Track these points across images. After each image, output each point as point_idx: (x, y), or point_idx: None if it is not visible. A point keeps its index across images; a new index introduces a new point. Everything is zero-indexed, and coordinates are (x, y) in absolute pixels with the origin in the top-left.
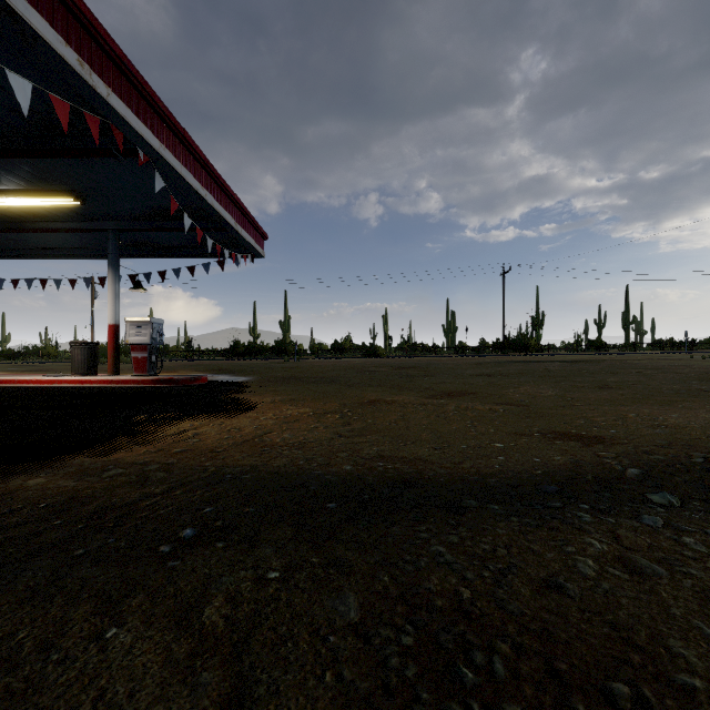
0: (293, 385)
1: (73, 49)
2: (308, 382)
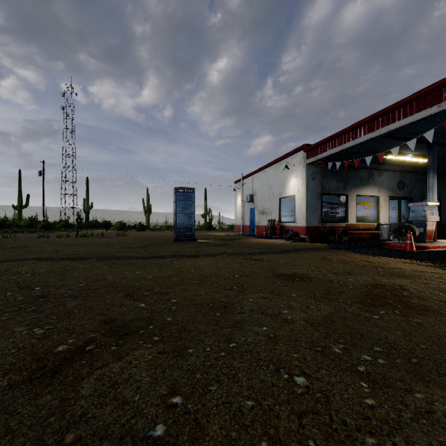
0: None
1: (436, 104)
2: None
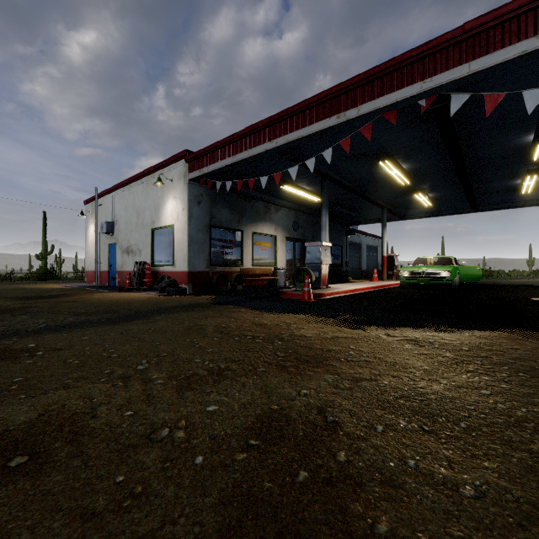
0: None
1: (336, 114)
2: None
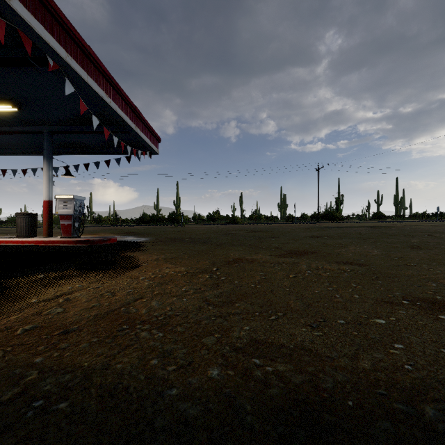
0: (176, 244)
1: None
2: (188, 242)
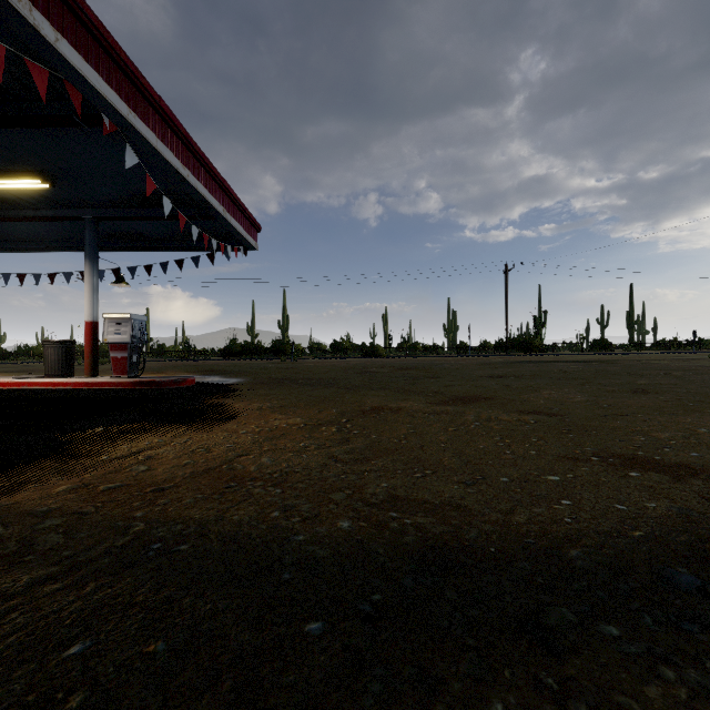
0: (286, 388)
1: None
2: (304, 384)
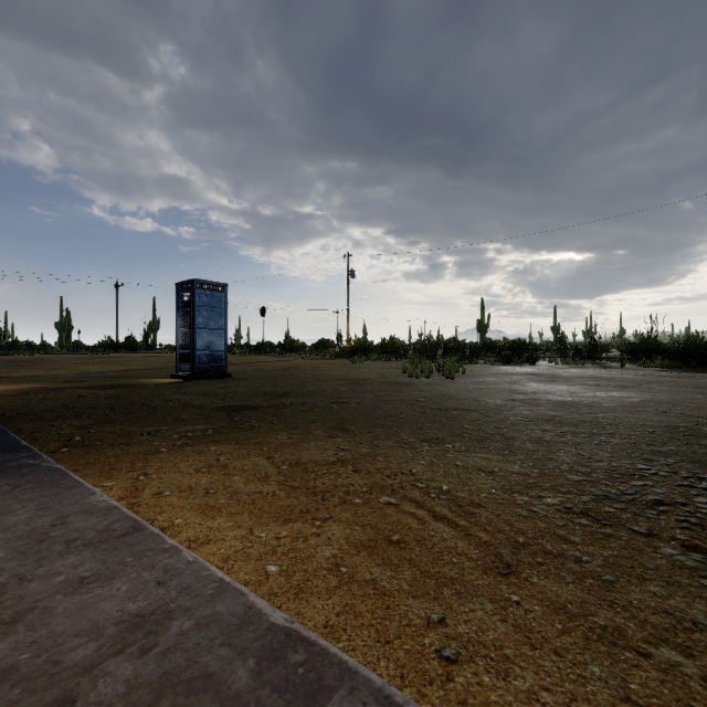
0: None
1: None
2: None
